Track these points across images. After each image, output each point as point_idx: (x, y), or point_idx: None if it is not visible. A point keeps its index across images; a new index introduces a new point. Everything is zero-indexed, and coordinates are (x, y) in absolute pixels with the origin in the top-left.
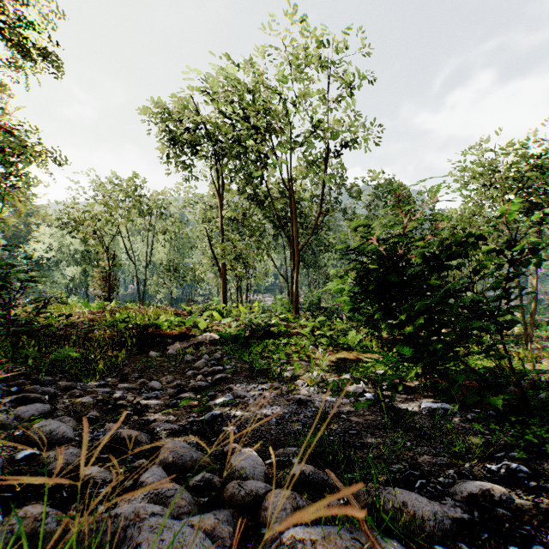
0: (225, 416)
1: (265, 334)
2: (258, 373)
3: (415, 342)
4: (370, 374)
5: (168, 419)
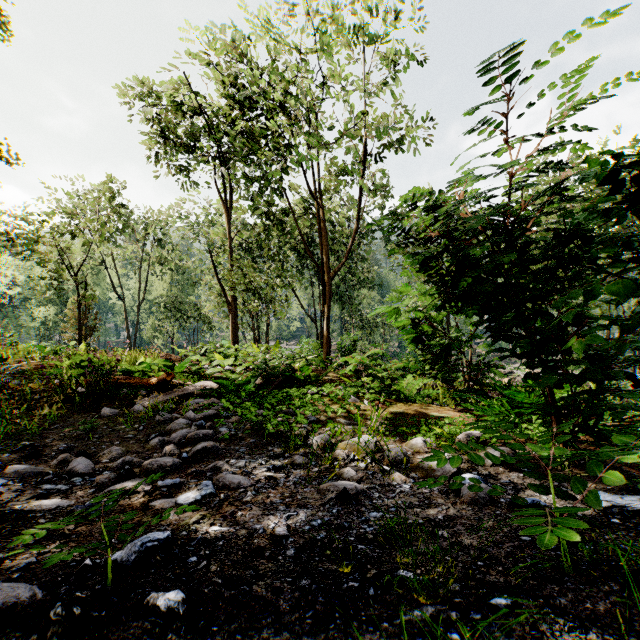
0: (179, 542)
1: (285, 381)
2: (271, 439)
3: (571, 374)
4: (456, 437)
5: (34, 561)
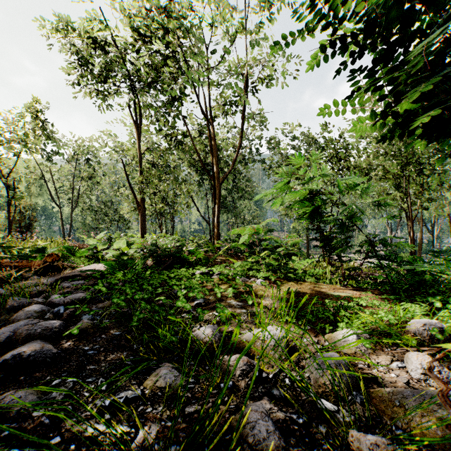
0: None
1: (177, 263)
2: (142, 330)
3: None
4: (407, 330)
5: None
